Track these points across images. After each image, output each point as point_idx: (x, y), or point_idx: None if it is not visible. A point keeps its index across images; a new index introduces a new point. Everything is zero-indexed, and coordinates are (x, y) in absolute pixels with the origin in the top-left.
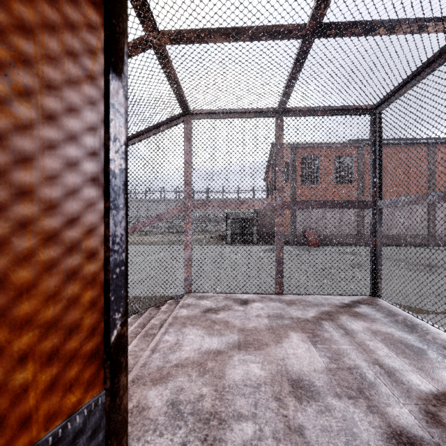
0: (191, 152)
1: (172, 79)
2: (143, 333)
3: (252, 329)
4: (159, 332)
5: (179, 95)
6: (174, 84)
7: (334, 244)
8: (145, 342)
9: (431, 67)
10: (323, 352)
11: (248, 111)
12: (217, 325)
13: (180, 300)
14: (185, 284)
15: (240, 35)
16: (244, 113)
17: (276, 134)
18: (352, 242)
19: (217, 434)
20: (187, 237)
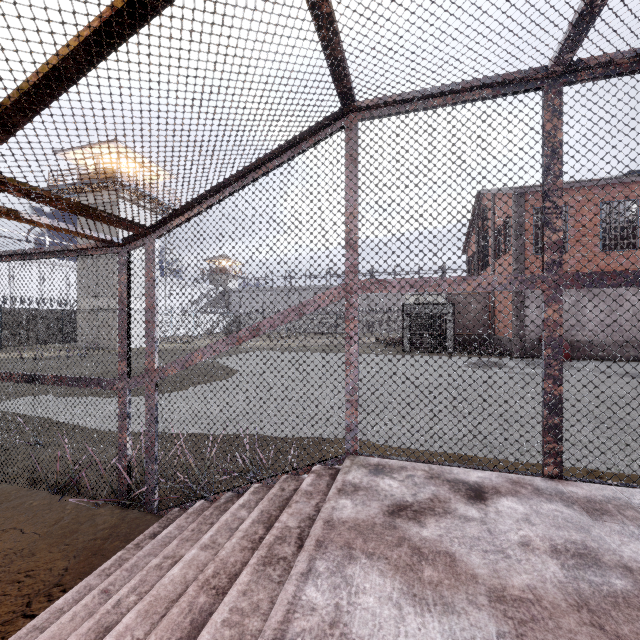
0: (357, 185)
1: (322, 15)
2: (263, 551)
3: (528, 600)
4: (295, 569)
5: (336, 63)
6: (327, 32)
7: (600, 357)
8: (265, 583)
9: None
10: None
11: (478, 85)
12: (427, 563)
13: (337, 467)
14: (345, 437)
15: None
16: (470, 90)
17: (544, 125)
18: (638, 355)
19: None
20: (351, 348)
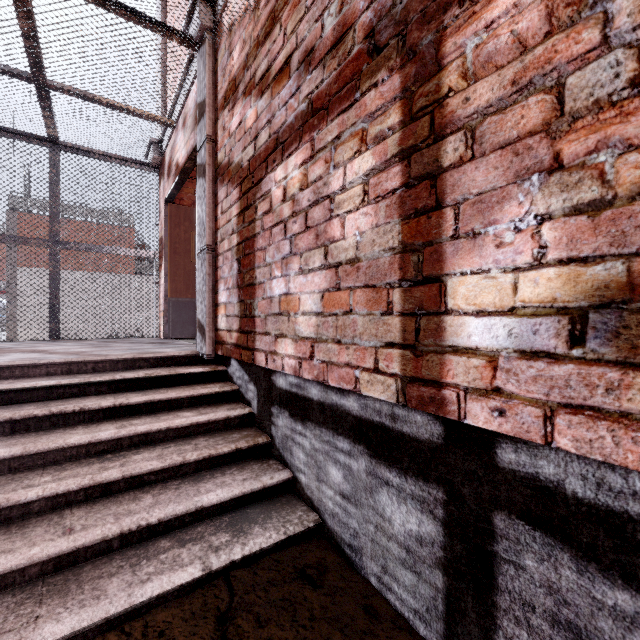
0: None
1: None
2: None
3: None
4: None
5: None
6: None
7: None
8: None
9: (9, 134)
10: (54, 346)
11: None
12: None
13: None
14: None
15: (33, 42)
16: None
17: None
18: None
19: (144, 348)
20: None
